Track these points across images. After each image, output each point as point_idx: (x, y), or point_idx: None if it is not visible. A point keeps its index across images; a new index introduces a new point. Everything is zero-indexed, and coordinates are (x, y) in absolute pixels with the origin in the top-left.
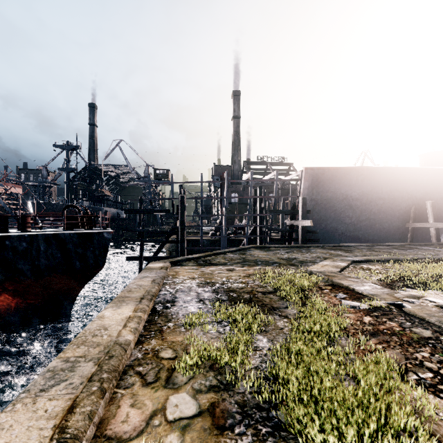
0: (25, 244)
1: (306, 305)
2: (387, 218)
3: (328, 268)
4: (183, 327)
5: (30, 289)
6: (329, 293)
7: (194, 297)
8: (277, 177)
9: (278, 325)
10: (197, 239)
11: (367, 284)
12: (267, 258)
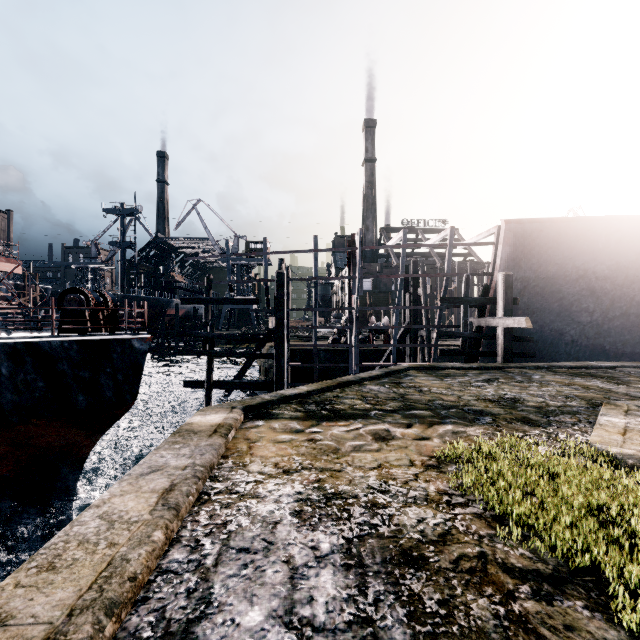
0: None
1: None
2: None
3: None
4: None
5: None
6: None
7: (276, 612)
8: (451, 239)
9: None
10: (309, 349)
11: None
12: (454, 398)
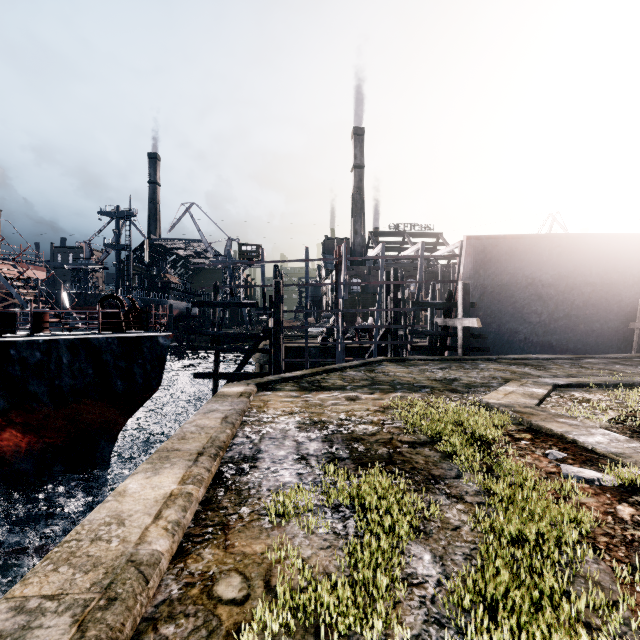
0: (39, 354)
1: (493, 473)
2: (599, 314)
3: (517, 398)
4: (268, 517)
5: (48, 422)
6: (531, 449)
7: (291, 452)
8: (422, 252)
9: (449, 519)
10: (300, 347)
11: (596, 430)
12: (410, 378)
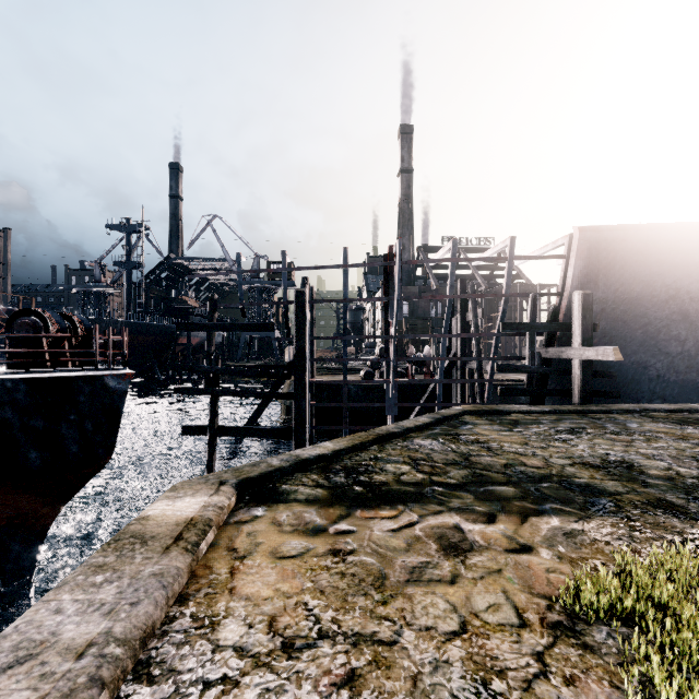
0: None
1: None
2: None
3: None
4: None
5: None
6: None
7: None
8: (511, 251)
9: None
10: (337, 384)
11: None
12: (539, 461)
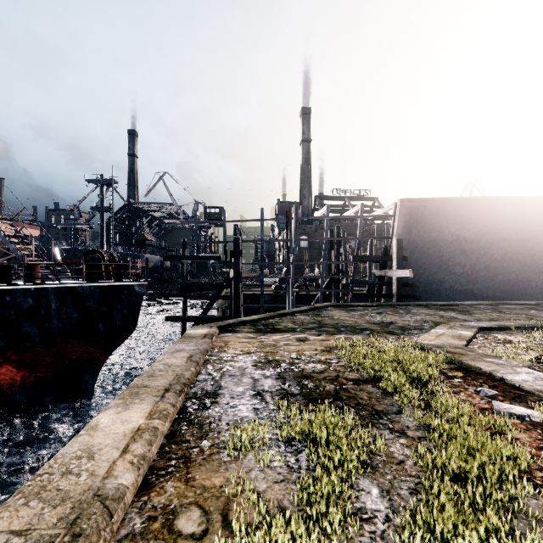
0: (31, 301)
1: (431, 408)
2: (515, 266)
3: (447, 339)
4: (226, 450)
5: (39, 359)
6: (464, 386)
7: (248, 388)
8: (362, 212)
9: (393, 453)
10: (257, 294)
11: (521, 369)
12: (352, 322)
